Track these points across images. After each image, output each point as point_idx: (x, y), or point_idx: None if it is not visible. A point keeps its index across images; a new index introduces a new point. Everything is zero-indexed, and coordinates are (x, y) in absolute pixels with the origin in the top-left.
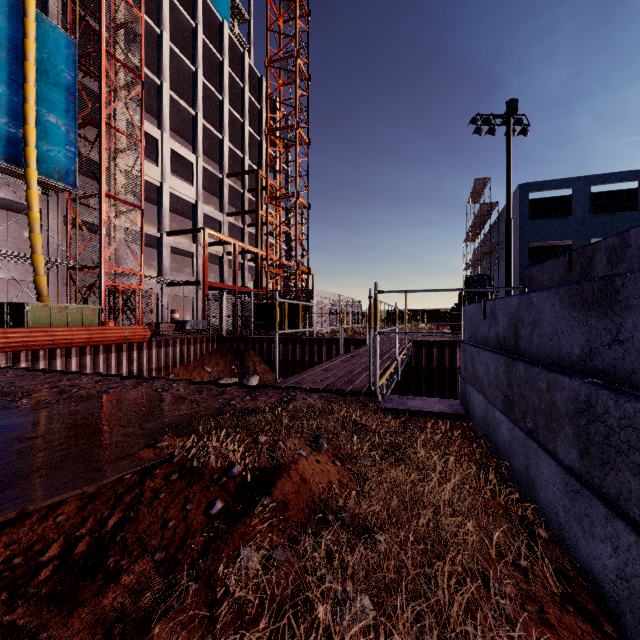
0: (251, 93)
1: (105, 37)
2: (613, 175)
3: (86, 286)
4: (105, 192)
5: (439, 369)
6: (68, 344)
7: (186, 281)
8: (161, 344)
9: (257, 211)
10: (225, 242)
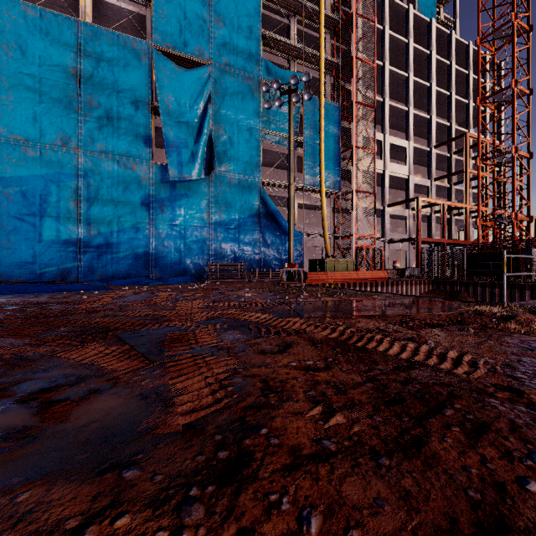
0: (456, 62)
1: (355, 94)
2: None
3: (344, 247)
4: (355, 189)
5: None
6: (348, 281)
7: (402, 239)
8: (393, 283)
9: (465, 170)
10: (434, 204)
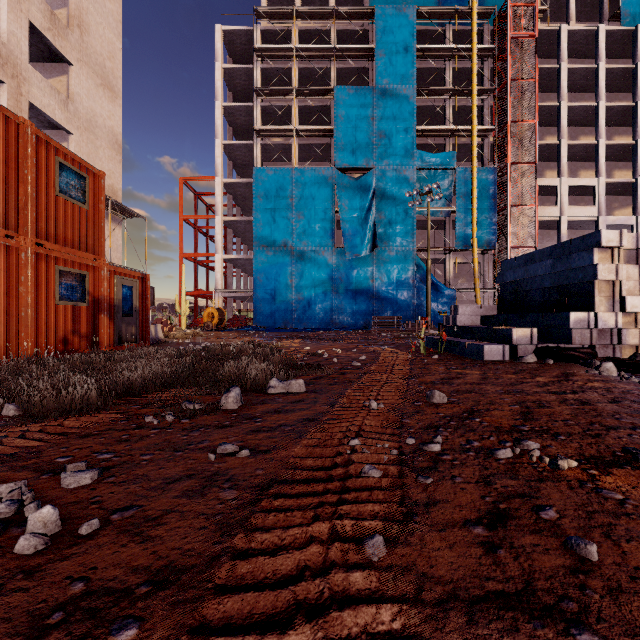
0: None
1: (510, 156)
2: None
3: None
4: (510, 246)
5: None
6: None
7: None
8: None
9: None
10: None
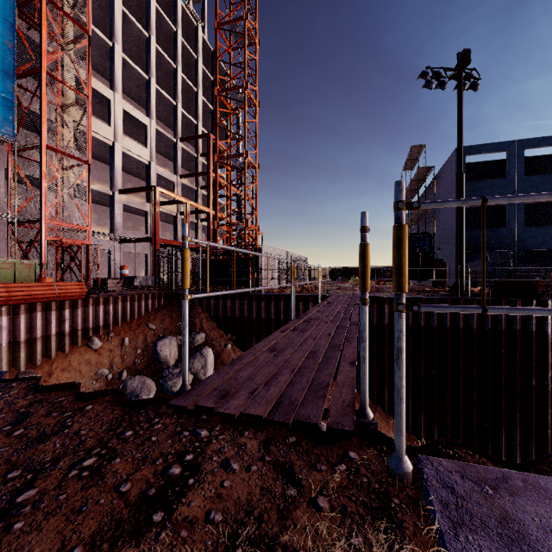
0: (205, 66)
1: None
2: (545, 139)
3: (26, 241)
4: (46, 144)
5: (390, 326)
6: None
7: (137, 238)
8: (99, 301)
9: (209, 173)
10: (177, 201)
